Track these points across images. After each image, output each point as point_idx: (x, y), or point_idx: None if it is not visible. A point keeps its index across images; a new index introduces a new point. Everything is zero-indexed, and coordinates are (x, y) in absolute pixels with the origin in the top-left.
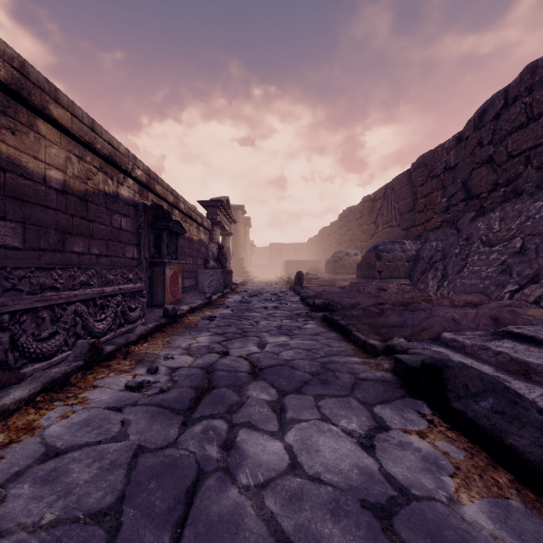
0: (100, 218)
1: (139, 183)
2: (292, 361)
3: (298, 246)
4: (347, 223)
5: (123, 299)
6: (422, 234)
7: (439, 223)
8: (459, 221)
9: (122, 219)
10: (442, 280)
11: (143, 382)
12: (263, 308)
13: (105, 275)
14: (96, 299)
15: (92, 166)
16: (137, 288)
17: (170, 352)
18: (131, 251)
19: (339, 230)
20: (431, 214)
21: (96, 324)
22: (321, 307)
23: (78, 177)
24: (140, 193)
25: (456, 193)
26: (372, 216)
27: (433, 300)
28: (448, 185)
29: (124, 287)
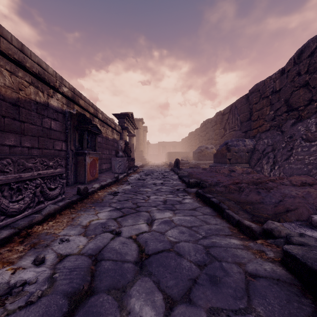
0: (31, 120)
1: (66, 97)
2: (177, 243)
3: (175, 143)
4: (206, 129)
5: (43, 181)
6: (256, 135)
7: (268, 127)
8: (283, 126)
9: (52, 122)
10: (273, 165)
11: (15, 285)
12: (153, 184)
13: (23, 163)
14: (11, 183)
15: (23, 80)
16: (57, 173)
17: (69, 232)
18: (60, 145)
19: (201, 133)
20: (262, 121)
21: (11, 205)
22: (194, 184)
23: (10, 87)
24: (67, 105)
25: (280, 108)
26: (222, 124)
27: (275, 180)
28: (274, 102)
29: (43, 172)
